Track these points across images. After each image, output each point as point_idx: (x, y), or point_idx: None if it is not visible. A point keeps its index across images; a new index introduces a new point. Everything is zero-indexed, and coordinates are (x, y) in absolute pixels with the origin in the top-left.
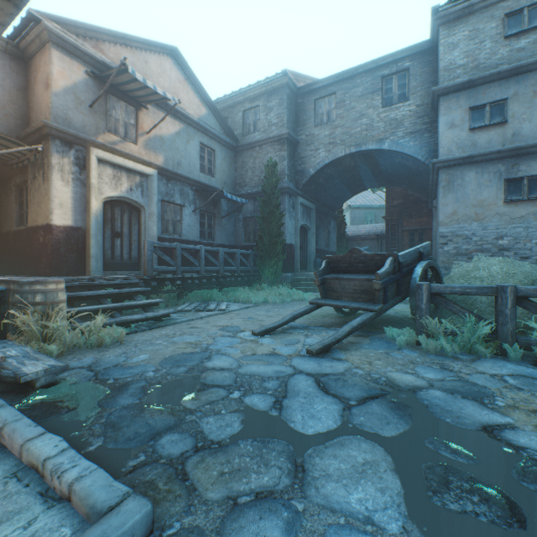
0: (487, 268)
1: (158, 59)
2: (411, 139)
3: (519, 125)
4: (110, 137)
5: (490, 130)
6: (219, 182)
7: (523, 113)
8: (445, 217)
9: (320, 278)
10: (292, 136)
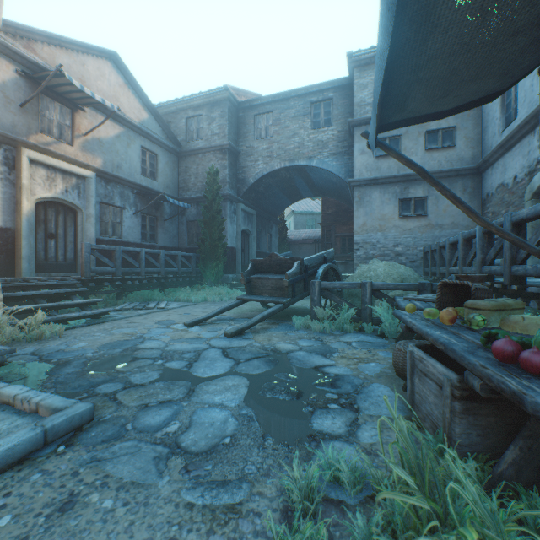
0: (375, 270)
1: (96, 62)
2: (334, 159)
3: (409, 157)
4: (43, 137)
5: (390, 159)
6: (162, 186)
7: (411, 148)
8: (358, 227)
9: (246, 278)
10: (233, 147)
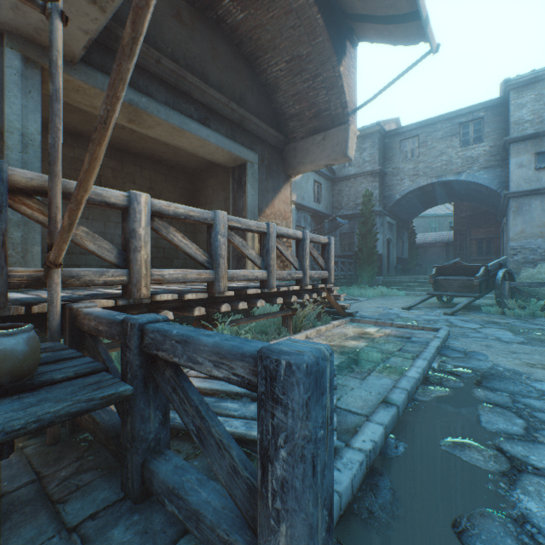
0: None
1: None
2: (485, 173)
3: None
4: None
5: None
6: (323, 207)
7: None
8: (514, 235)
9: (433, 279)
10: (382, 170)
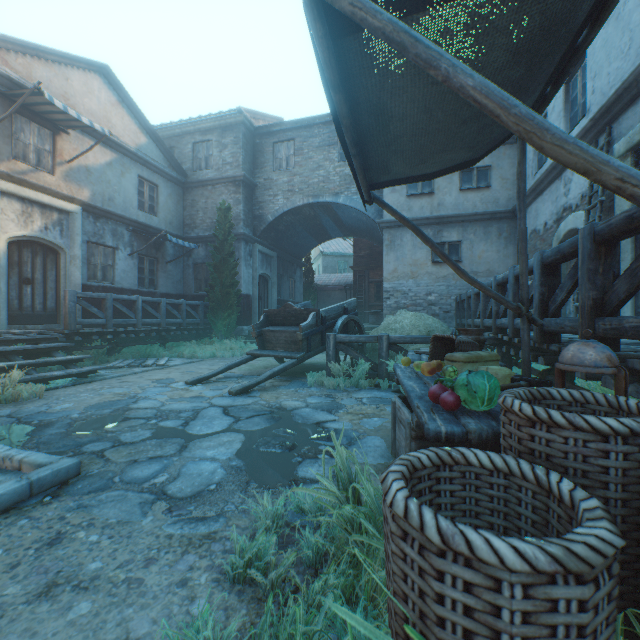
0: (402, 321)
1: (83, 76)
2: None
3: (443, 197)
4: (17, 165)
5: (422, 198)
6: (163, 222)
7: (445, 187)
8: (388, 274)
9: (257, 331)
10: (249, 179)
